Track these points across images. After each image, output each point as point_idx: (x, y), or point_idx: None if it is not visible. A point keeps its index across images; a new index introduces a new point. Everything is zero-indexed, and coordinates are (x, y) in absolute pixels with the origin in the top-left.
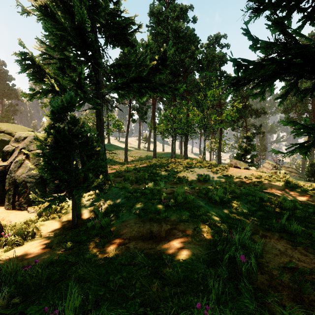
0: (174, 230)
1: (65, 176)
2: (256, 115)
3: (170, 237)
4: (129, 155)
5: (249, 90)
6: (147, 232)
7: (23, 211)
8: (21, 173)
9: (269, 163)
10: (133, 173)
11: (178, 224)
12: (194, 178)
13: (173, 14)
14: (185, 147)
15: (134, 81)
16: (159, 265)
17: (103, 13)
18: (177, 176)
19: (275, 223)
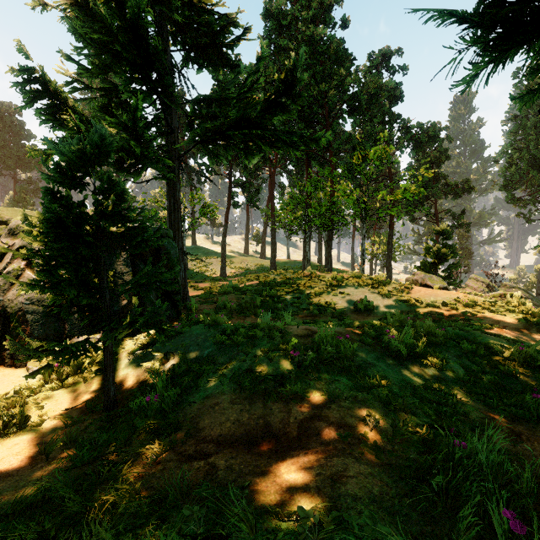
0: (318, 421)
1: (83, 301)
2: (455, 194)
3: (310, 440)
4: (228, 266)
5: (537, 62)
6: (257, 425)
7: (19, 368)
8: (17, 294)
9: (478, 280)
10: (233, 297)
11: (327, 406)
12: (346, 307)
13: (306, 13)
14: (328, 250)
15: (236, 128)
16: (288, 534)
17: (178, 3)
18: (315, 303)
19: (532, 403)
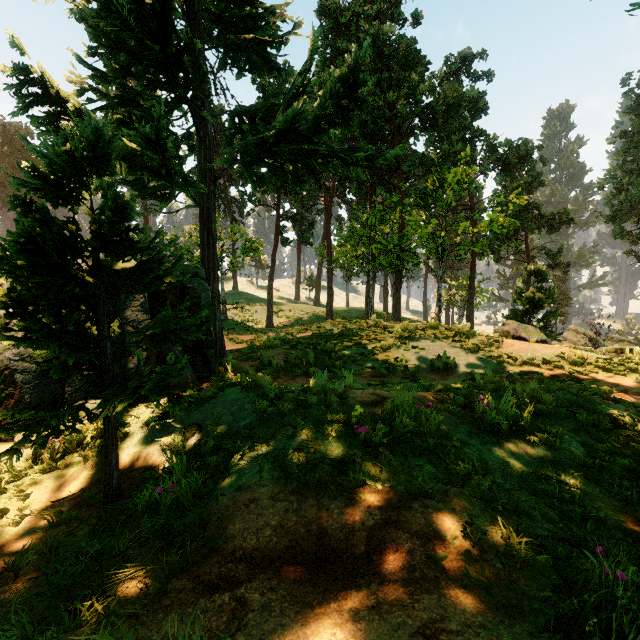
0: (395, 529)
1: (70, 358)
2: (550, 228)
3: (385, 560)
4: (276, 315)
5: None
6: (309, 533)
7: (5, 443)
8: (3, 348)
9: (578, 332)
10: (281, 352)
11: (406, 505)
12: (421, 364)
13: (370, 8)
14: (396, 296)
15: (284, 142)
16: None
17: None
18: (382, 359)
19: None
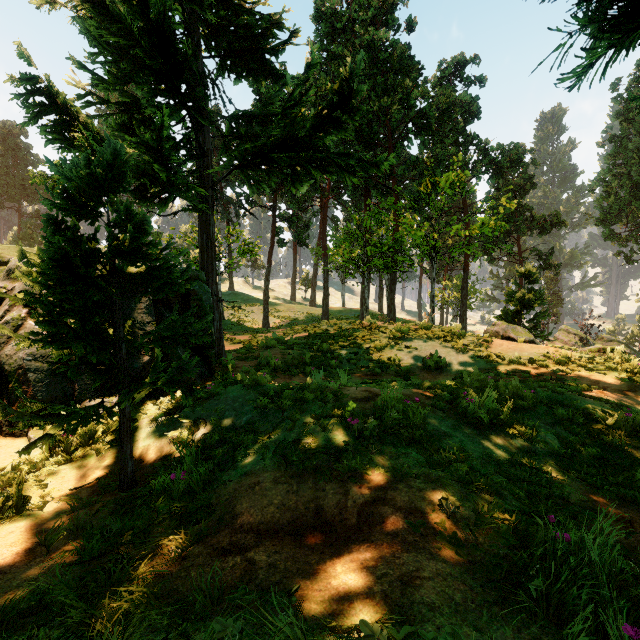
0: (382, 505)
1: (94, 357)
2: (542, 230)
3: (372, 529)
4: (272, 315)
5: None
6: (307, 510)
7: (19, 438)
8: (16, 348)
9: (569, 332)
10: (278, 352)
11: (393, 486)
12: (413, 364)
13: (365, 13)
14: (391, 296)
15: (281, 149)
16: None
17: None
18: (376, 359)
19: None
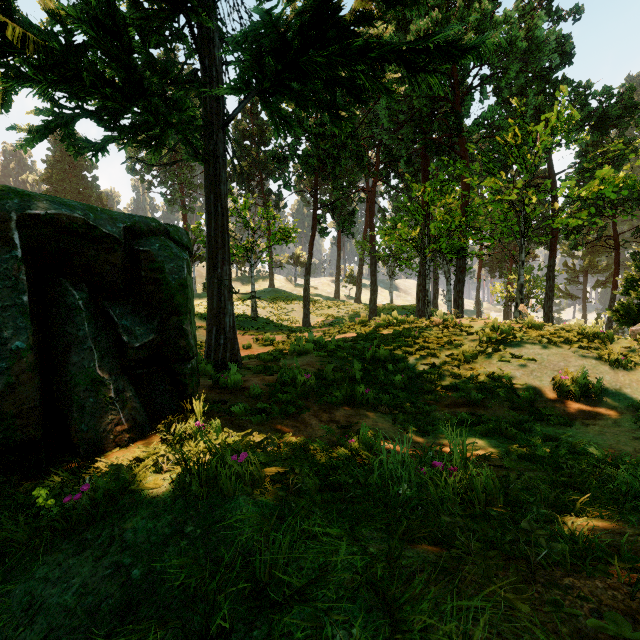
0: None
1: None
2: None
3: None
4: (314, 313)
5: None
6: None
7: None
8: None
9: None
10: (313, 361)
11: None
12: (534, 385)
13: None
14: (458, 288)
15: (316, 48)
16: None
17: None
18: (468, 376)
19: None
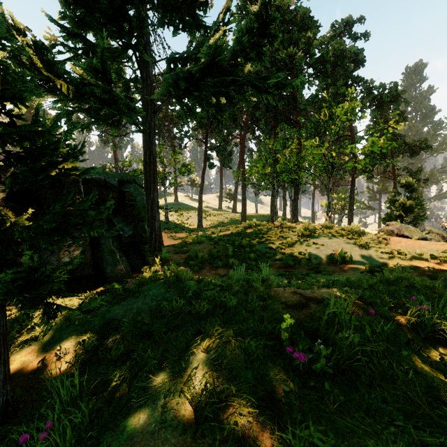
0: None
1: None
2: (412, 152)
3: None
4: (205, 219)
5: None
6: None
7: None
8: None
9: (433, 232)
10: (206, 247)
11: None
12: (321, 257)
13: None
14: (295, 204)
15: (208, 77)
16: None
17: None
18: (288, 253)
19: None
